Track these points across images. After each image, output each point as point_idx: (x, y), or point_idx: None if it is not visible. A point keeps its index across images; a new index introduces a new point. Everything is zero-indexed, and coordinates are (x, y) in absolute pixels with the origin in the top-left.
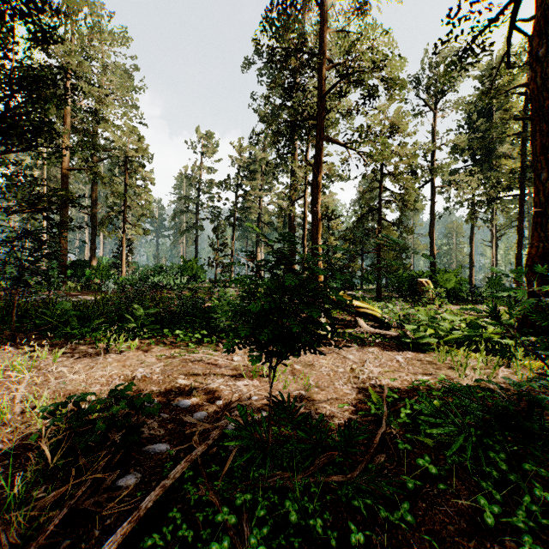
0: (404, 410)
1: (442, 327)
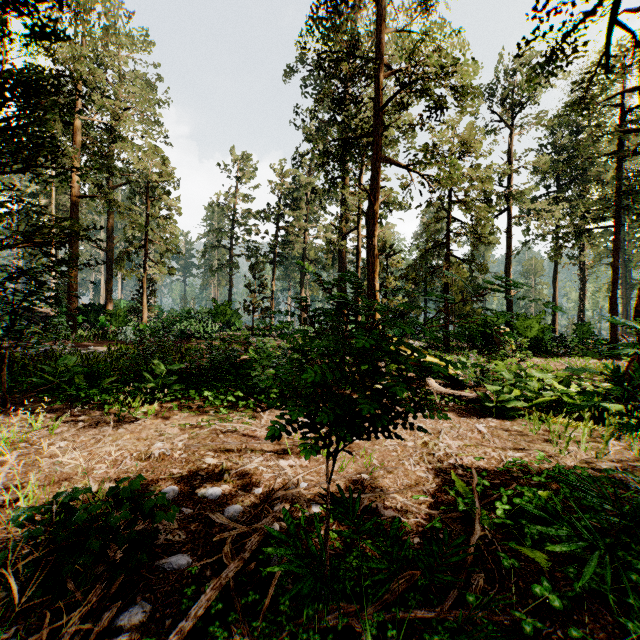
0: (501, 505)
1: (529, 386)
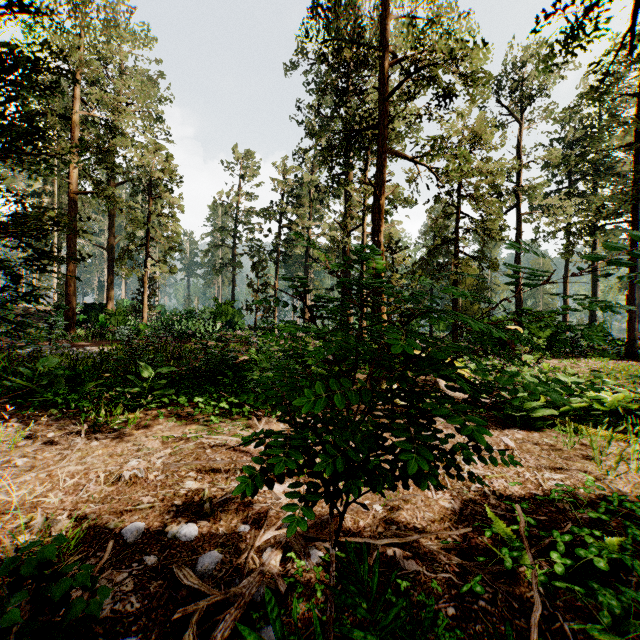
0: (560, 558)
1: None
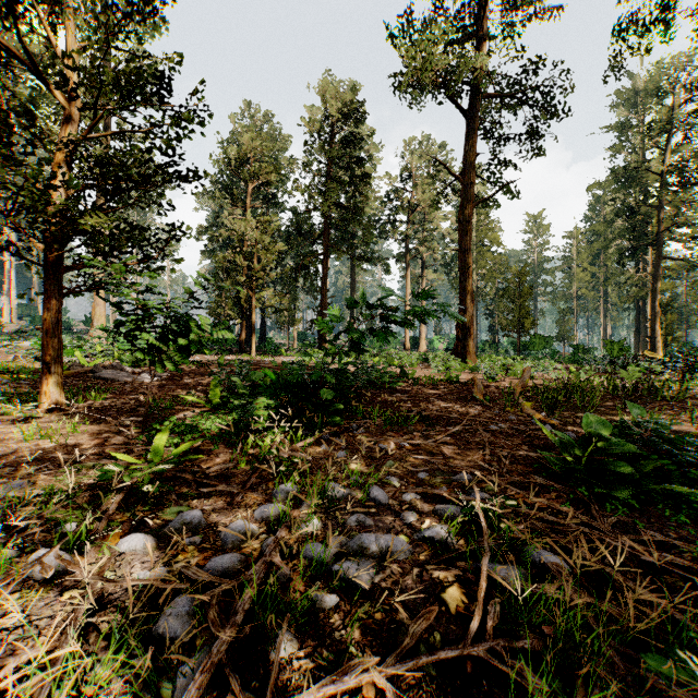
0: None
1: None
